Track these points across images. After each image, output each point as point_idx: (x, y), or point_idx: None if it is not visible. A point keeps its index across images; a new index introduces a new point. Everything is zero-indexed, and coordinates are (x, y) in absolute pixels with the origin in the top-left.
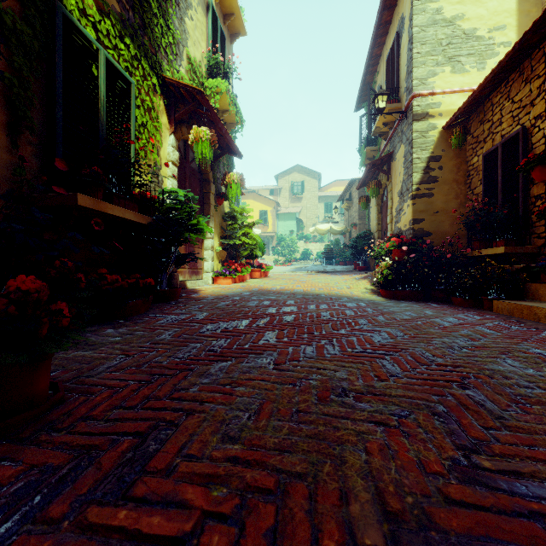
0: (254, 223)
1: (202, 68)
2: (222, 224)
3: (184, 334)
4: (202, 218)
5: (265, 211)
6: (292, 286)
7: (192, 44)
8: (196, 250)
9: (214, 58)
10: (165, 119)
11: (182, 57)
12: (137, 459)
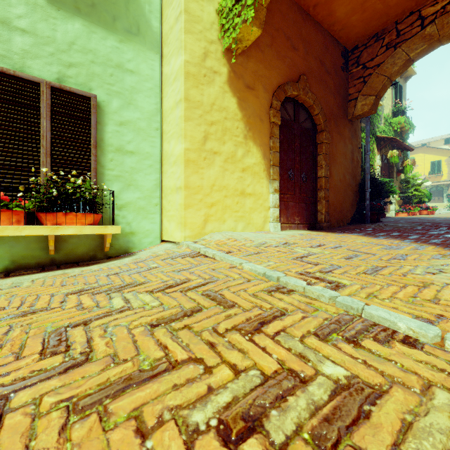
0: (422, 182)
1: (390, 115)
2: (399, 186)
3: (397, 220)
4: (394, 187)
5: (438, 161)
6: (449, 216)
7: (385, 109)
8: (386, 200)
9: (396, 105)
10: (376, 150)
11: (381, 119)
12: (402, 221)
